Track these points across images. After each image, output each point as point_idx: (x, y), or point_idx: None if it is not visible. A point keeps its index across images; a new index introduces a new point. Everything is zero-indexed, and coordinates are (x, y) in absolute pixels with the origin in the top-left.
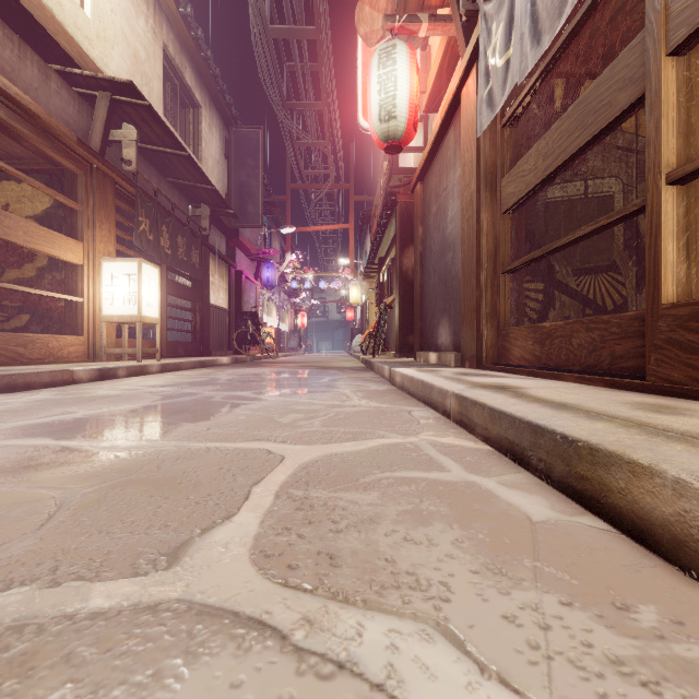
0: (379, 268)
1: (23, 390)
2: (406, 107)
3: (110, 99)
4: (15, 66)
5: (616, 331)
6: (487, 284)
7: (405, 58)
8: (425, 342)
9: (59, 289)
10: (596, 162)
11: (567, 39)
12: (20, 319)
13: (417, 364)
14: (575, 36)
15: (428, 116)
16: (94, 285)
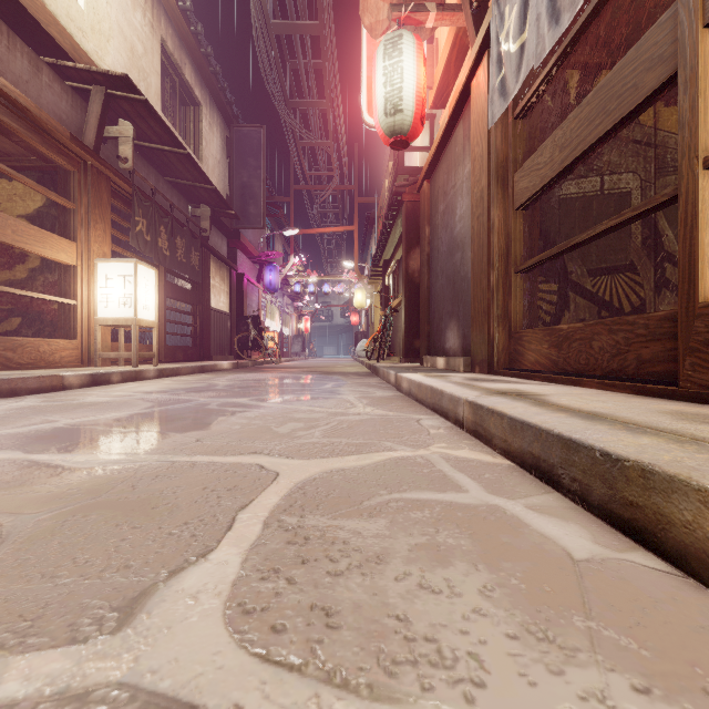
0: (384, 270)
1: (8, 396)
2: (413, 100)
3: (105, 94)
4: (4, 57)
5: (643, 333)
6: (499, 285)
7: (412, 49)
8: (432, 346)
9: (52, 292)
10: (613, 156)
11: (586, 21)
12: (11, 322)
13: (424, 369)
14: (595, 17)
15: (435, 114)
16: (88, 287)
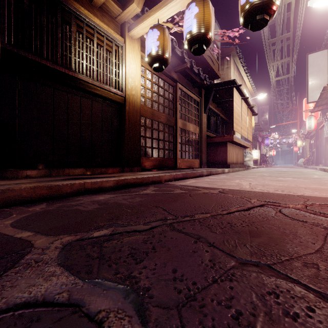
0: (310, 139)
1: (257, 168)
2: (313, 126)
3: None
4: None
5: None
6: (327, 155)
7: (313, 119)
8: (320, 162)
9: None
10: None
11: None
12: None
13: None
14: None
15: None
16: None
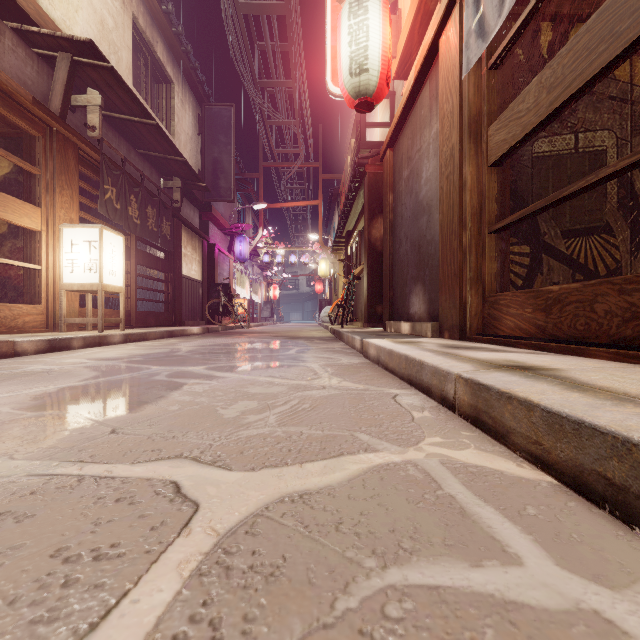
0: (347, 241)
1: None
2: (379, 60)
3: (71, 61)
4: None
5: None
6: (471, 246)
7: (378, 7)
8: (395, 311)
9: (18, 257)
10: (588, 113)
11: None
12: None
13: (389, 334)
14: None
15: (395, 92)
16: (54, 252)
